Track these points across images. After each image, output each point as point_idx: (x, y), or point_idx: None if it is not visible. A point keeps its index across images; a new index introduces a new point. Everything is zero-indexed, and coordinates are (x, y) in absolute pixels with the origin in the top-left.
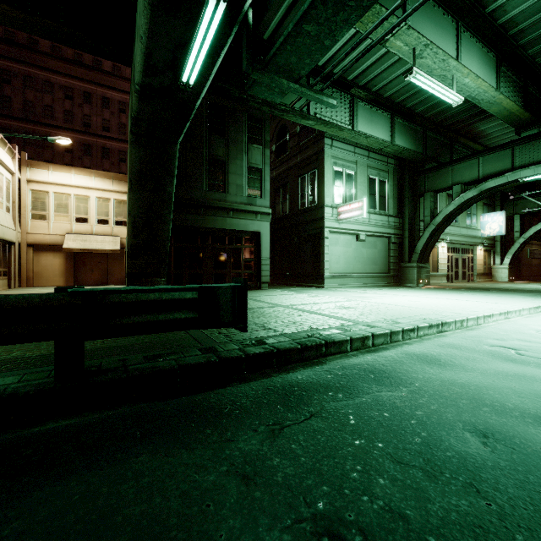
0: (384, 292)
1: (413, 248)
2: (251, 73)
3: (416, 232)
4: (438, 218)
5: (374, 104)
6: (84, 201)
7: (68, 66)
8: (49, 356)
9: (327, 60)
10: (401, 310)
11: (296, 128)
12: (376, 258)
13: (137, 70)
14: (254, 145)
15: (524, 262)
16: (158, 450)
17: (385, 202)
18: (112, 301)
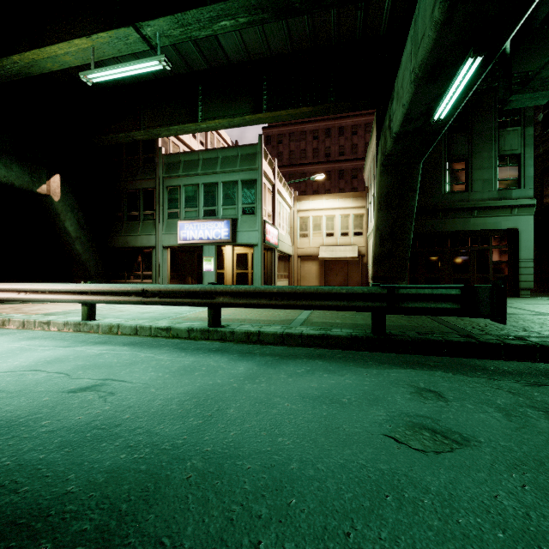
0: None
1: None
2: (509, 98)
3: None
4: None
5: None
6: (331, 220)
7: None
8: (356, 324)
9: None
10: None
11: None
12: None
13: (396, 125)
14: (507, 129)
15: None
16: (447, 372)
17: None
18: (402, 293)
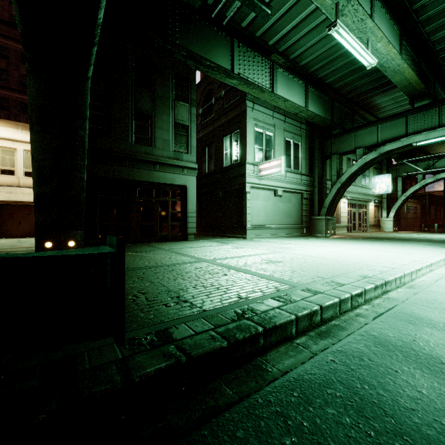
0: (301, 243)
1: (322, 203)
2: None
3: (324, 189)
4: (343, 177)
5: (290, 72)
6: (11, 153)
7: (4, 27)
8: None
9: (250, 21)
10: (331, 264)
11: (220, 93)
12: (291, 211)
13: None
14: (180, 102)
15: (402, 216)
16: None
17: (298, 162)
18: None
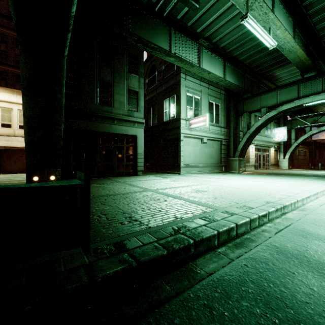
0: (221, 177)
1: (236, 148)
2: None
3: (237, 138)
4: (251, 129)
5: (213, 52)
6: (8, 112)
7: (4, 20)
8: None
9: (183, 15)
10: (243, 193)
11: (161, 67)
12: (213, 154)
13: None
14: (132, 74)
15: (295, 157)
16: None
17: (218, 118)
18: None
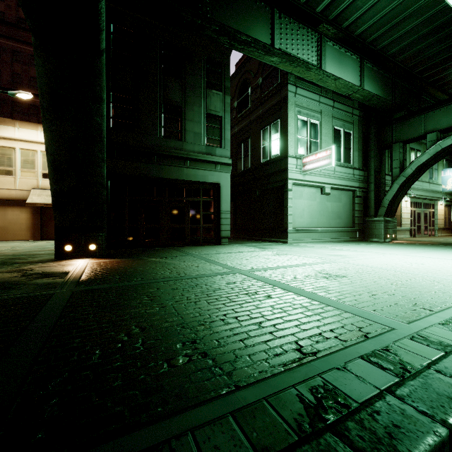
0: (359, 249)
1: (379, 202)
2: None
3: (381, 185)
4: (409, 169)
5: (342, 45)
6: None
7: None
8: None
9: None
10: (426, 283)
11: (258, 81)
12: (341, 212)
13: None
14: (213, 91)
15: None
16: None
17: (349, 154)
18: None
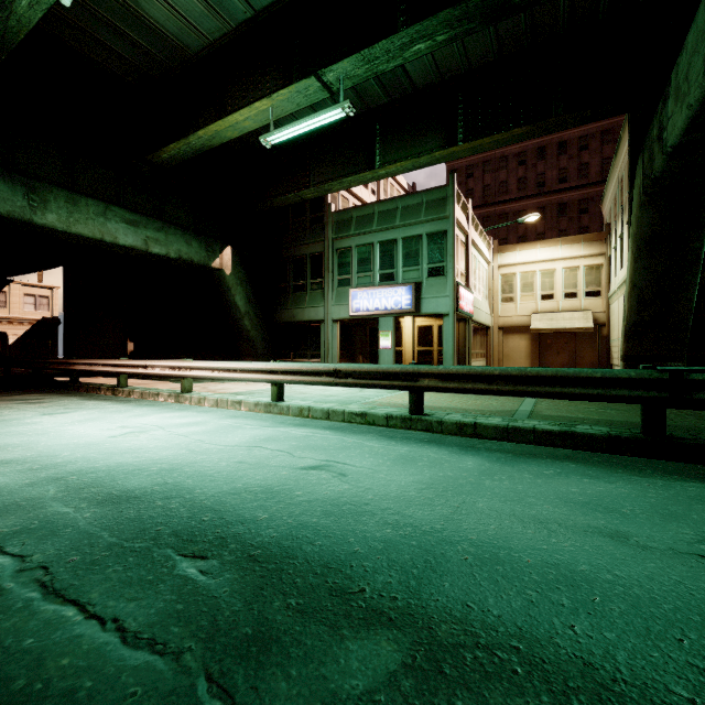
0: None
1: None
2: None
3: None
4: None
5: None
6: (549, 275)
7: None
8: (611, 421)
9: None
10: None
11: None
12: None
13: (673, 135)
14: None
15: None
16: None
17: None
18: (695, 378)
